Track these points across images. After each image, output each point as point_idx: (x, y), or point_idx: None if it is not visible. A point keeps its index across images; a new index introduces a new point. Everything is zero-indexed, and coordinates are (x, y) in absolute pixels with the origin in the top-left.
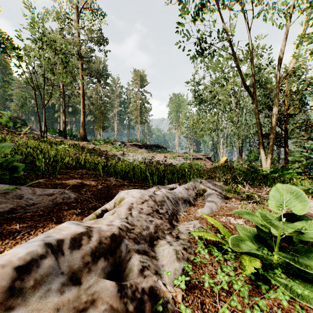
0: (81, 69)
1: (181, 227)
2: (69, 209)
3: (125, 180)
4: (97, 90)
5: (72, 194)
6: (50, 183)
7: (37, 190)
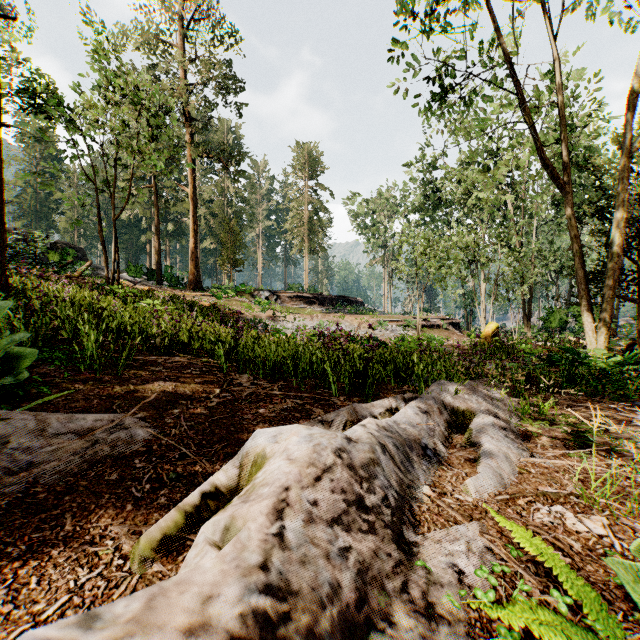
0: (190, 145)
1: (429, 550)
2: (120, 480)
3: (275, 380)
4: (223, 187)
5: (140, 430)
6: (99, 394)
7: (52, 422)
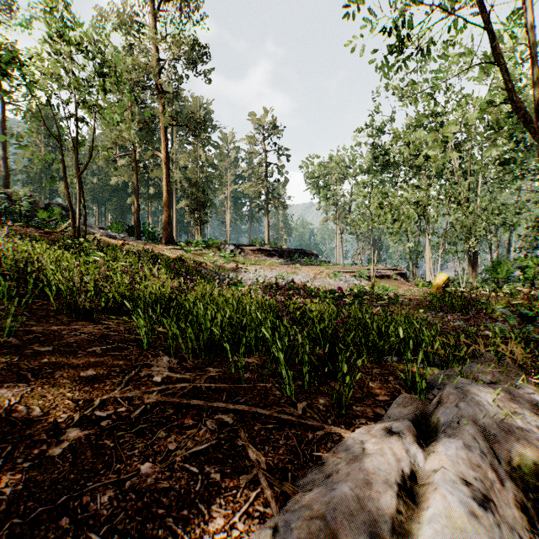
0: (164, 115)
1: None
2: None
3: (208, 363)
4: (196, 155)
5: None
6: None
7: None
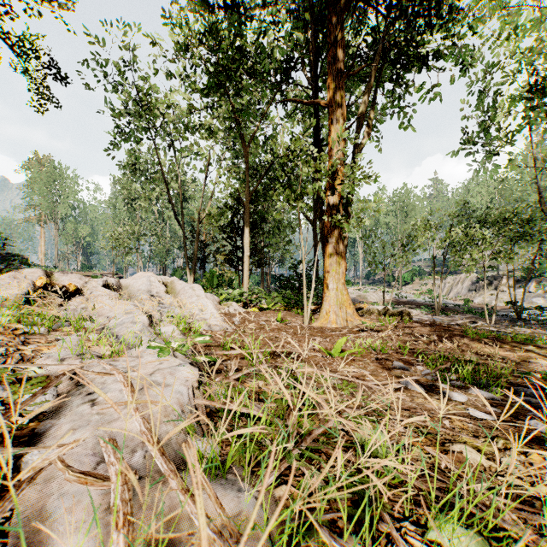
0: None
1: None
2: None
3: None
4: None
5: None
6: None
7: None
